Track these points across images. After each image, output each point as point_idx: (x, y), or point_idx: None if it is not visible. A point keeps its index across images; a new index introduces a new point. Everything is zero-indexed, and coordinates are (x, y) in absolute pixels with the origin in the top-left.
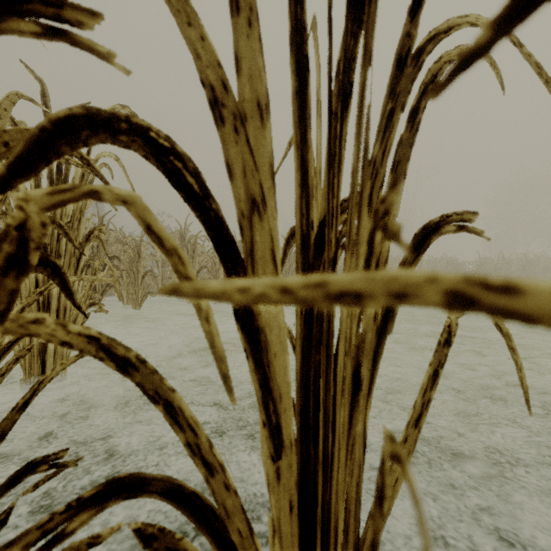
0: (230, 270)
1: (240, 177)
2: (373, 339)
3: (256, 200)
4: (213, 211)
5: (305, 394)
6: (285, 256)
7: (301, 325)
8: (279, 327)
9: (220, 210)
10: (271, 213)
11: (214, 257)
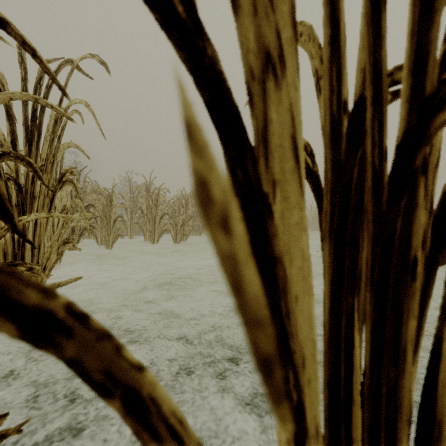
0: (233, 161)
1: (248, 12)
2: (421, 274)
3: (272, 54)
4: (208, 58)
5: (335, 355)
6: None
7: (331, 252)
8: (302, 255)
9: (219, 59)
10: (292, 79)
11: (175, 205)
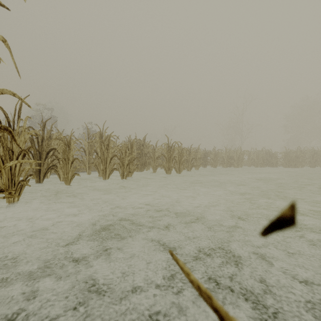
0: None
1: None
2: None
3: None
4: None
5: None
6: None
7: None
8: None
9: None
10: None
11: (121, 149)
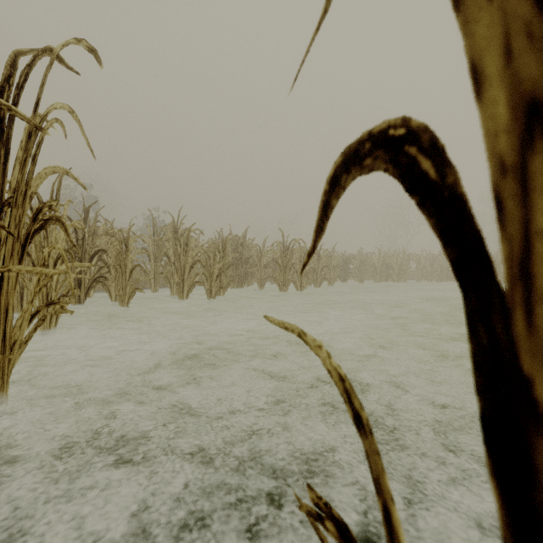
0: None
1: None
2: None
3: None
4: None
5: None
6: (326, 214)
7: None
8: None
9: None
10: None
11: (208, 251)
